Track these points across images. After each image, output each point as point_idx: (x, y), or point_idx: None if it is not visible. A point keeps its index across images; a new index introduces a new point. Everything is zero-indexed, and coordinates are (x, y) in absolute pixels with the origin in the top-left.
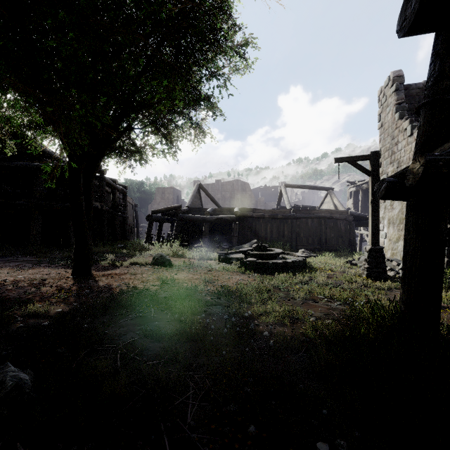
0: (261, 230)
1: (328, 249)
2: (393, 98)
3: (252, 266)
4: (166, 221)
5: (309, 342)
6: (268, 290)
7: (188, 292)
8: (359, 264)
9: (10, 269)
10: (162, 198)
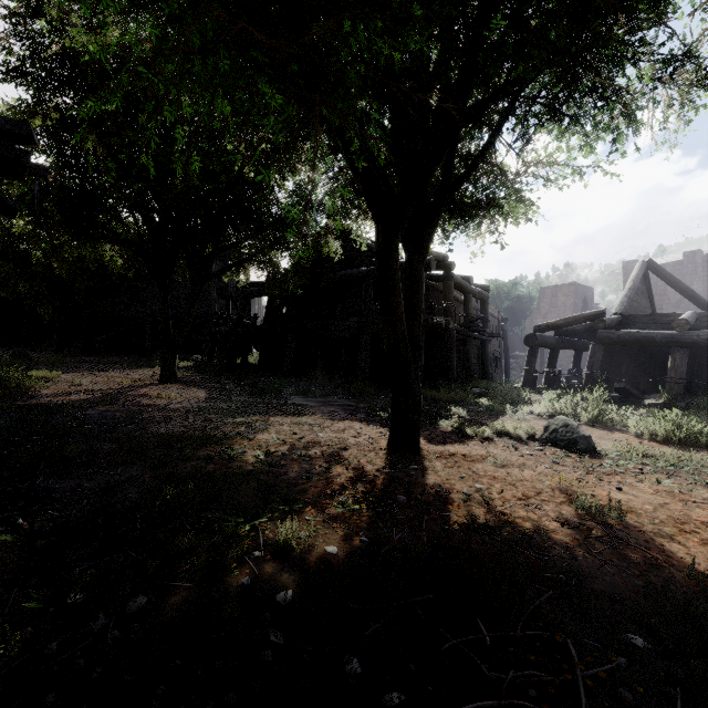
0: None
1: None
2: None
3: None
4: (566, 347)
5: None
6: None
7: None
8: None
9: (319, 418)
10: (552, 305)
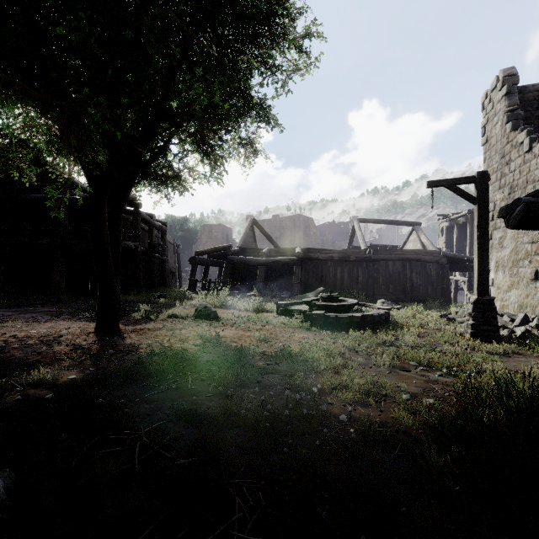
0: (329, 275)
1: (415, 299)
2: (503, 103)
3: (319, 320)
4: (213, 265)
5: (406, 433)
6: (341, 353)
7: (238, 354)
8: (458, 319)
9: (23, 322)
10: (209, 237)
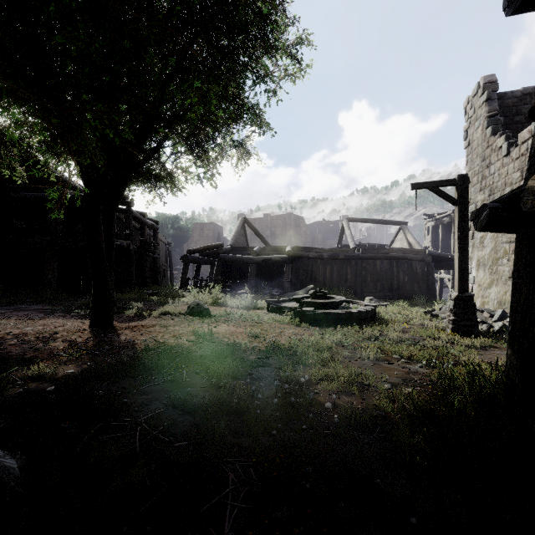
0: (318, 273)
1: (401, 296)
2: (484, 109)
3: (309, 317)
4: (205, 263)
5: (385, 418)
6: (329, 348)
7: (230, 349)
8: (441, 315)
9: (17, 320)
10: (201, 236)
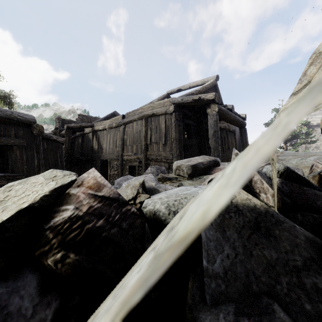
0: None
1: None
2: (58, 124)
3: None
4: None
5: None
6: None
7: None
8: None
9: None
10: None
